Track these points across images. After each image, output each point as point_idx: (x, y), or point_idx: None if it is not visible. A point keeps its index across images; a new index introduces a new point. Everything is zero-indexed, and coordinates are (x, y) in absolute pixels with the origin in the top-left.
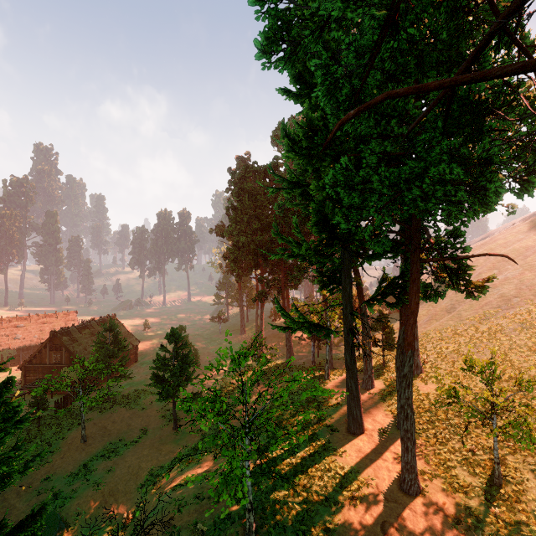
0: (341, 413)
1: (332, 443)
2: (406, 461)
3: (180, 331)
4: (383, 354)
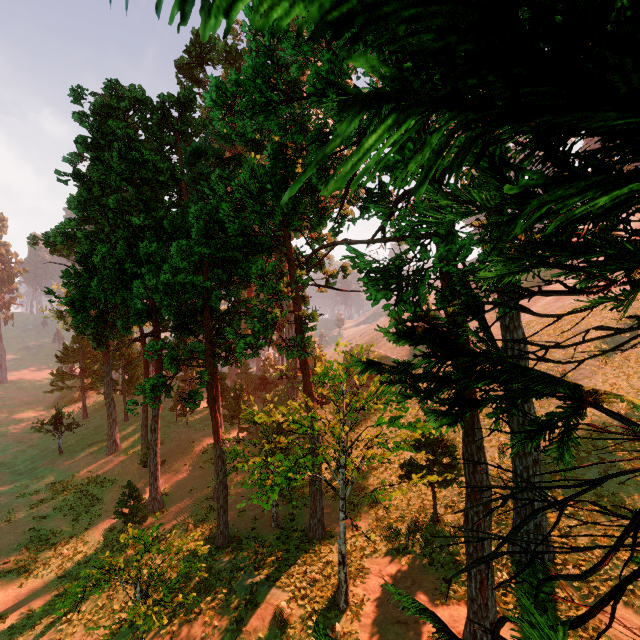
0: None
1: None
2: None
3: None
4: (434, 497)
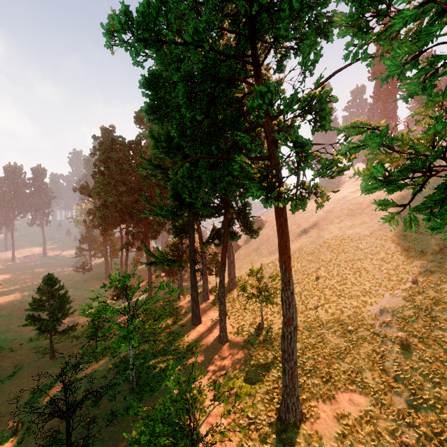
0: (188, 316)
1: (182, 332)
2: (221, 327)
3: None
4: (216, 280)
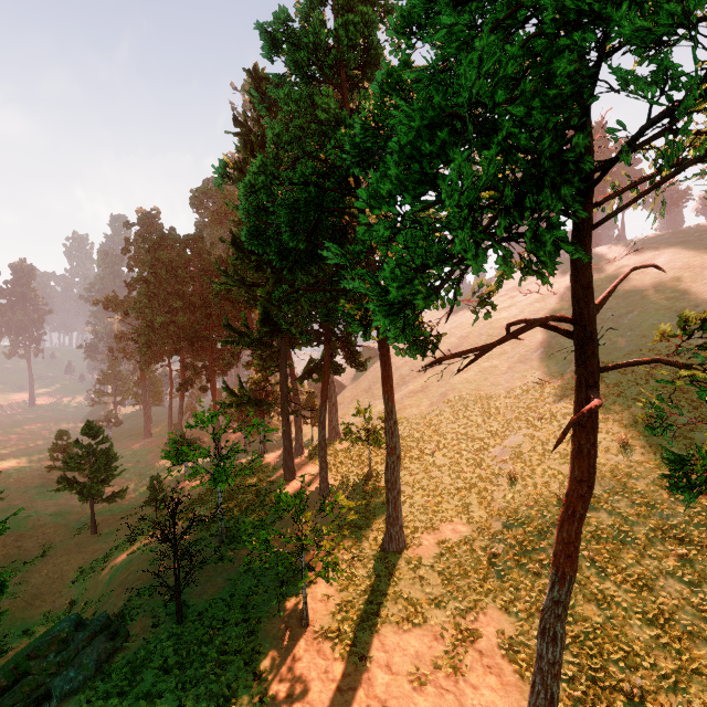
0: (278, 473)
1: (273, 489)
2: (322, 477)
3: (60, 438)
4: (312, 430)
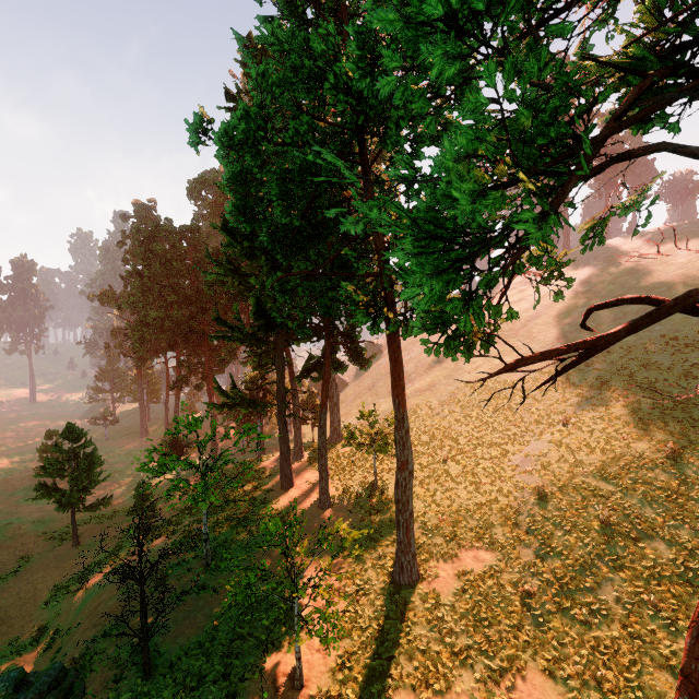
0: (275, 480)
1: (268, 499)
2: (322, 487)
3: (50, 438)
4: (312, 431)
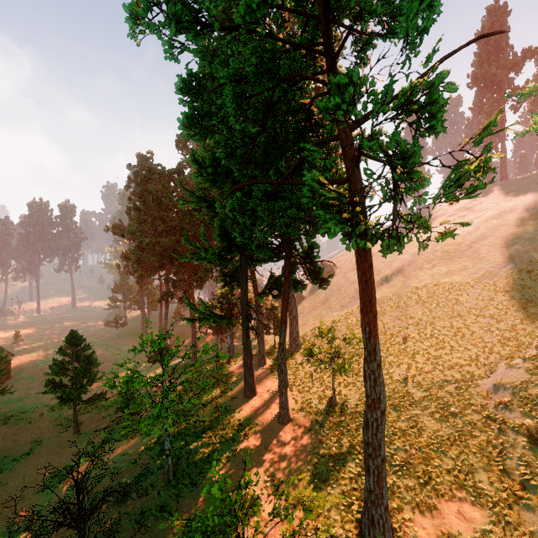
0: (240, 386)
1: (233, 406)
2: (282, 402)
3: None
4: (274, 339)
